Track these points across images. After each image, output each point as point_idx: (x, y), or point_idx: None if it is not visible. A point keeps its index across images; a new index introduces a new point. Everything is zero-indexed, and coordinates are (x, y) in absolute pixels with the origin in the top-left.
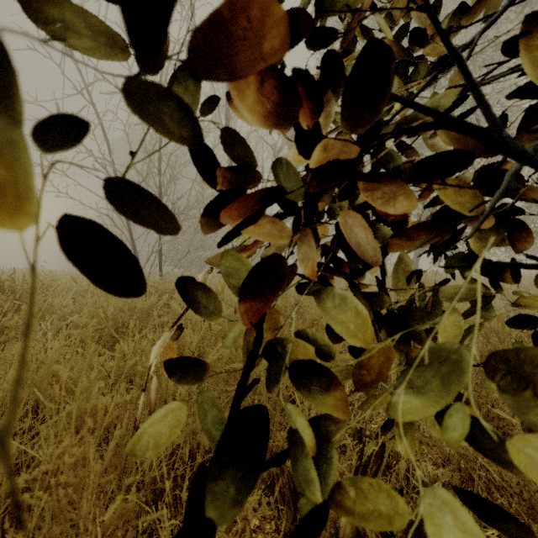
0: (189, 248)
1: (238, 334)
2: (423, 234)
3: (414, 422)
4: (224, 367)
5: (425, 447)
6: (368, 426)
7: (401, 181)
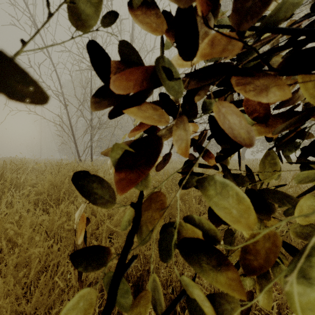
0: (108, 145)
1: (130, 210)
2: None
3: (269, 275)
4: None
5: None
6: None
7: (274, 77)
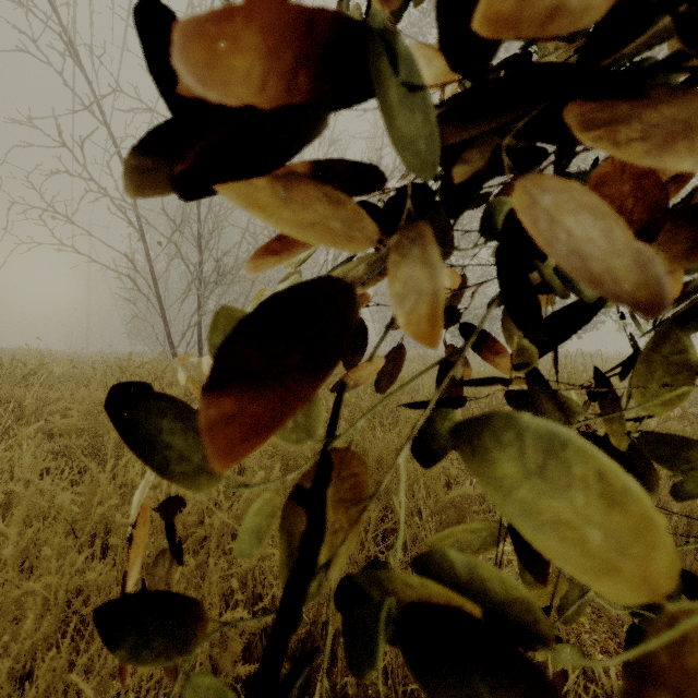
0: None
1: (269, 499)
2: (683, 265)
3: None
4: None
5: (586, 620)
6: None
7: None
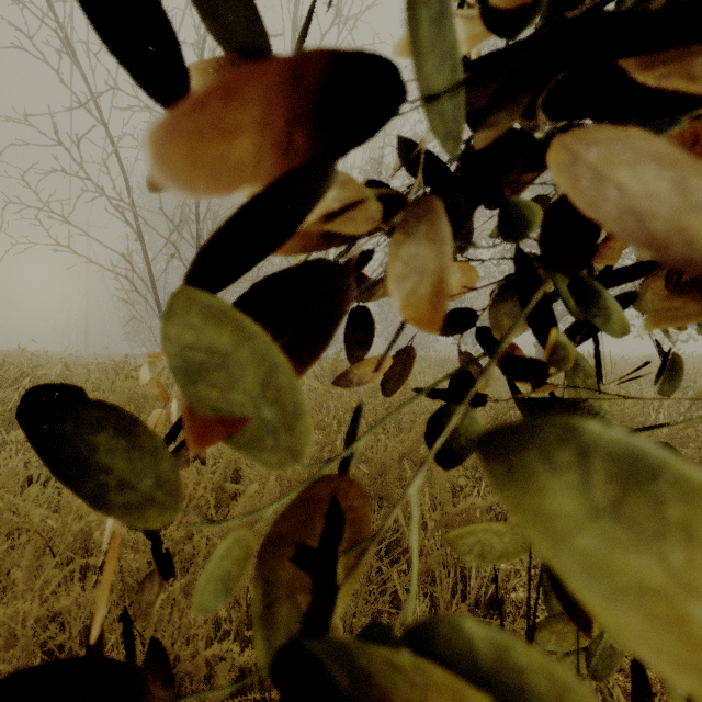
0: None
1: (249, 540)
2: None
3: None
4: (263, 531)
5: None
6: (512, 610)
7: None
